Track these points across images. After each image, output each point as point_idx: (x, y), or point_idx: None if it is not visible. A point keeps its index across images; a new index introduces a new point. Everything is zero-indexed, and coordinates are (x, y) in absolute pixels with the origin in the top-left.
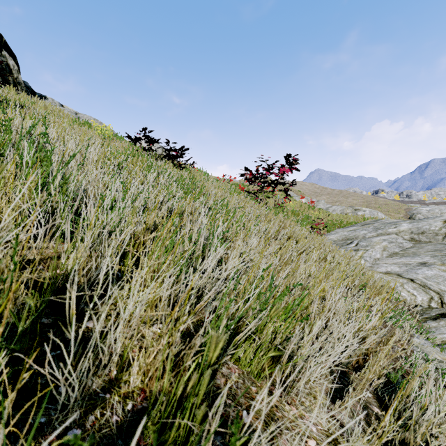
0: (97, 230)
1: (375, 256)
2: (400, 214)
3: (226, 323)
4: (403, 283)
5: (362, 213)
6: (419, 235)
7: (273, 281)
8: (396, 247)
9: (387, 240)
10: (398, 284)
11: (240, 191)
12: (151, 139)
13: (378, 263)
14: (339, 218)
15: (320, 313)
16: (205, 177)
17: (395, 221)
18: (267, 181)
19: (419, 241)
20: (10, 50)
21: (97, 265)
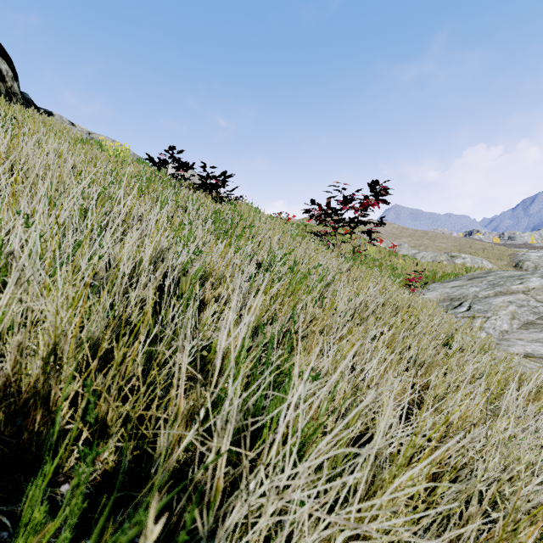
0: None
1: (501, 326)
2: (503, 262)
3: None
4: None
5: (461, 261)
6: None
7: None
8: (530, 313)
9: (514, 302)
10: None
11: (305, 234)
12: (183, 164)
13: (508, 337)
14: (431, 268)
15: None
16: (256, 214)
17: (518, 274)
18: (343, 219)
19: None
20: (4, 51)
21: None
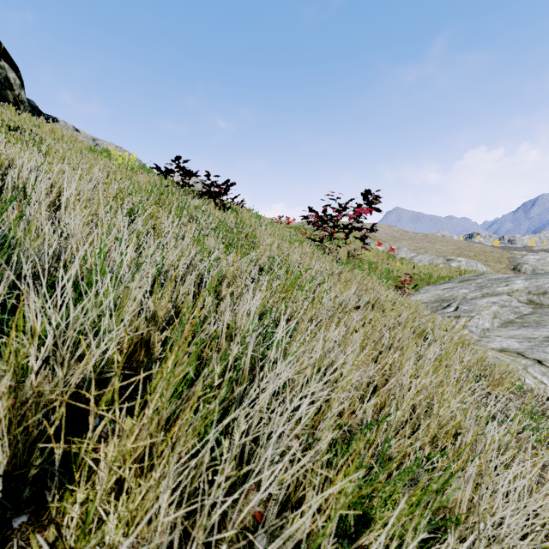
0: (50, 340)
1: (483, 325)
2: (501, 265)
3: (297, 548)
4: (526, 366)
5: (457, 264)
6: (539, 297)
7: (389, 445)
8: (511, 312)
9: (497, 303)
10: (519, 367)
11: (303, 240)
12: (187, 171)
13: (488, 335)
14: (427, 271)
15: (472, 493)
16: (257, 220)
17: (505, 276)
18: (339, 226)
19: (540, 304)
20: (11, 60)
21: (28, 429)
